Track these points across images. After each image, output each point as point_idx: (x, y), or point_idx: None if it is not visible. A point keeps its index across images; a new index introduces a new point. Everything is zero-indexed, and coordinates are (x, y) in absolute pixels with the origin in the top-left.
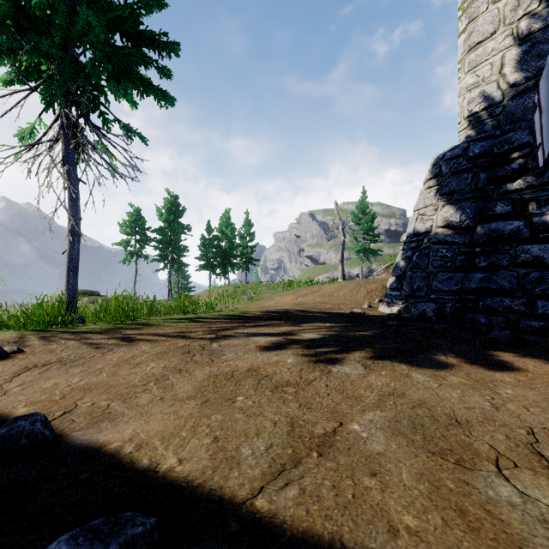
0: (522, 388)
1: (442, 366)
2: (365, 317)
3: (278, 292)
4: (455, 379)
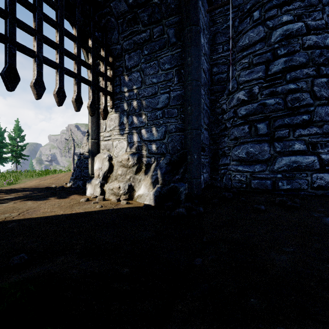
0: (56, 201)
1: (44, 200)
2: (53, 188)
3: (34, 178)
4: (41, 202)
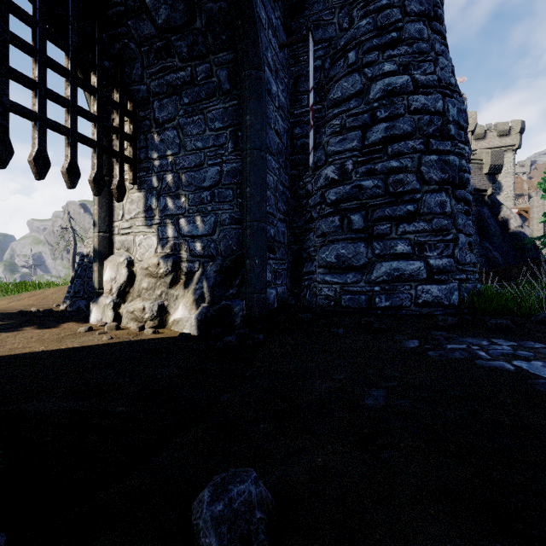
0: (35, 333)
1: (14, 331)
2: (33, 313)
3: None
4: (7, 334)
